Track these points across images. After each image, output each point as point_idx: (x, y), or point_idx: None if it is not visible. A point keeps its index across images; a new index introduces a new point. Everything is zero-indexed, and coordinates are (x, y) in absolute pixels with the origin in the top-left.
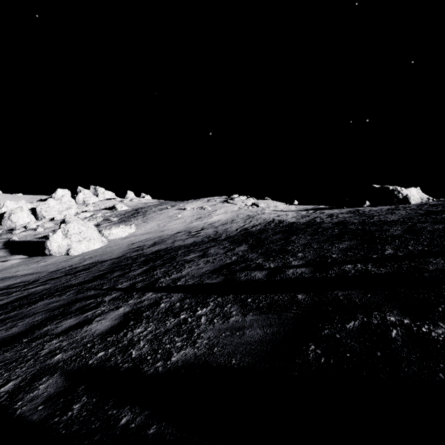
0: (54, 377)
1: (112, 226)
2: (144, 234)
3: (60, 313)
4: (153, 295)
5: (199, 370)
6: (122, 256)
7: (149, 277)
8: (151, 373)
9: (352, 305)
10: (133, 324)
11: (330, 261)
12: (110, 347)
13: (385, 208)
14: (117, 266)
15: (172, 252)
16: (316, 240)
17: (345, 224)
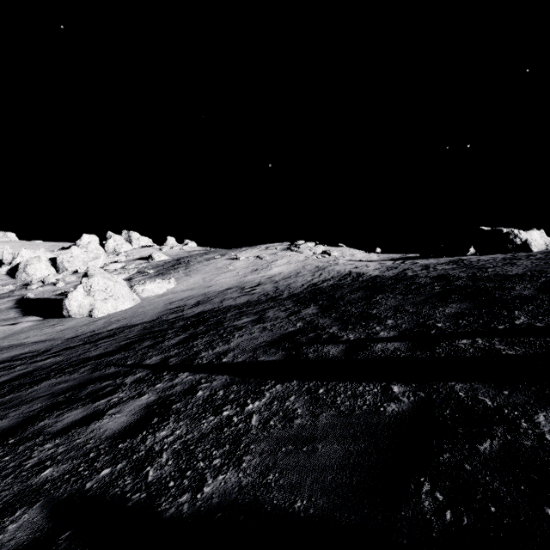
0: (32, 511)
1: (148, 280)
2: (186, 291)
3: (65, 399)
4: (189, 376)
5: (244, 516)
6: (156, 319)
7: (186, 349)
8: (171, 515)
9: (481, 409)
10: (157, 422)
11: (435, 332)
12: (119, 460)
13: (499, 258)
14: (149, 333)
15: (219, 315)
16: (410, 301)
17: (449, 280)
